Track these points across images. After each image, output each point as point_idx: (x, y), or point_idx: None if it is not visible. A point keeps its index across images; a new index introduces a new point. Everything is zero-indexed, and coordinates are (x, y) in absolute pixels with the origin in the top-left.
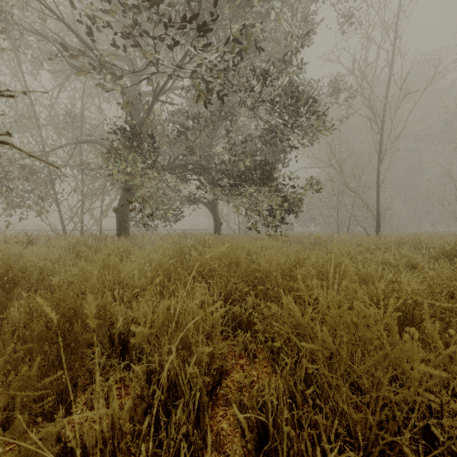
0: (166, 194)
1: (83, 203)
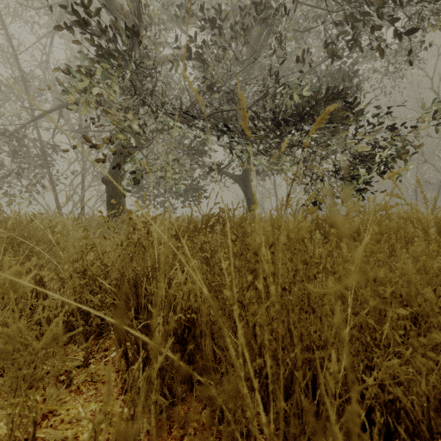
0: (178, 159)
1: (83, 179)
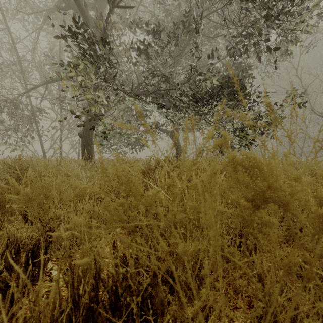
0: (129, 120)
1: (61, 133)
